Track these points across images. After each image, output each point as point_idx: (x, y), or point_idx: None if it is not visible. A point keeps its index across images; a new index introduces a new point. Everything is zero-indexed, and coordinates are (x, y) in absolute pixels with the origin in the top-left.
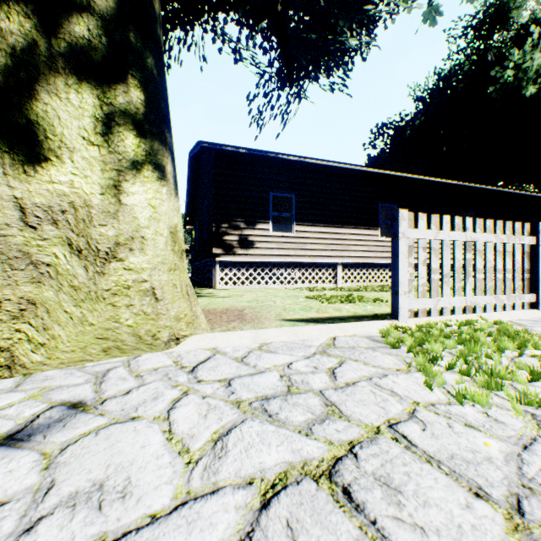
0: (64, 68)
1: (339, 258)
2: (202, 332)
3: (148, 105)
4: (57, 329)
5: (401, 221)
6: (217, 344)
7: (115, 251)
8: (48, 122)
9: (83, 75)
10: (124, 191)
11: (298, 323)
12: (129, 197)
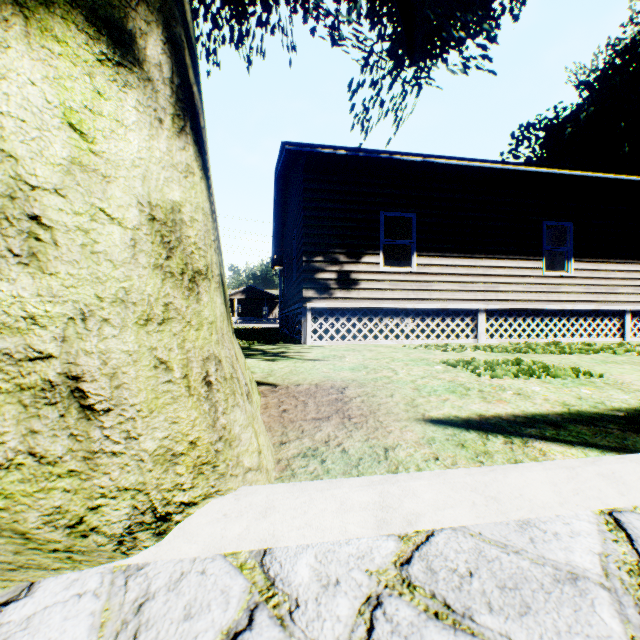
0: None
1: (481, 302)
2: (242, 482)
3: None
4: None
5: None
6: (274, 535)
7: None
8: None
9: None
10: None
11: (463, 433)
12: None
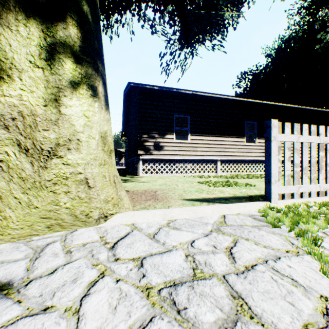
0: (14, 6)
1: (218, 156)
2: (125, 211)
3: (83, 40)
4: (8, 211)
5: (273, 128)
6: (135, 220)
7: (55, 150)
8: (1, 48)
9: (30, 13)
10: (63, 104)
11: (195, 202)
12: (67, 108)
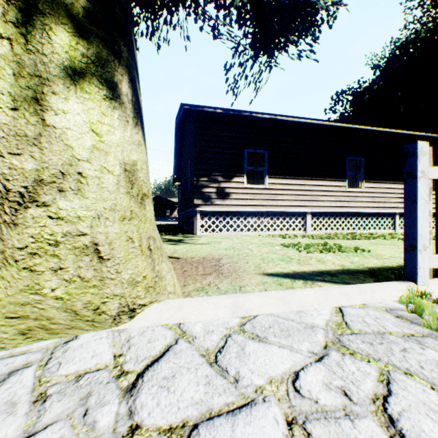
0: None
1: (308, 207)
2: (167, 297)
3: None
4: None
5: (420, 157)
6: (184, 317)
7: (34, 192)
8: None
9: None
10: (50, 107)
11: (283, 279)
12: (58, 116)
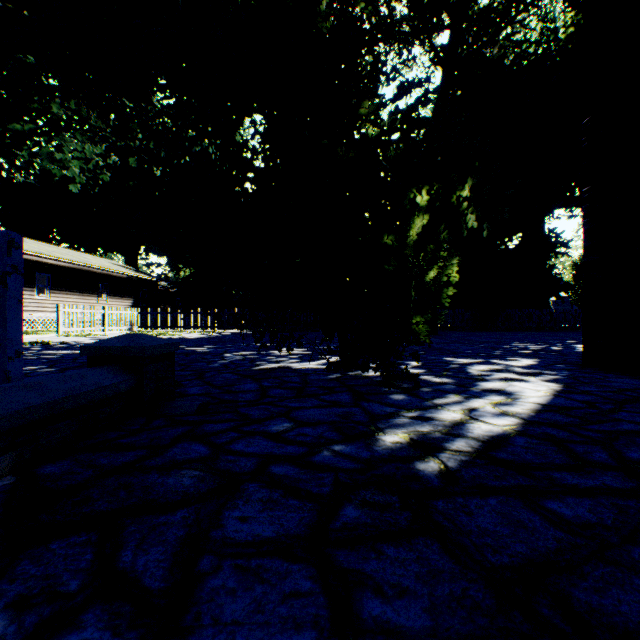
0: None
1: None
2: None
3: None
4: None
5: (61, 307)
6: None
7: None
8: None
9: None
10: None
11: None
12: None
